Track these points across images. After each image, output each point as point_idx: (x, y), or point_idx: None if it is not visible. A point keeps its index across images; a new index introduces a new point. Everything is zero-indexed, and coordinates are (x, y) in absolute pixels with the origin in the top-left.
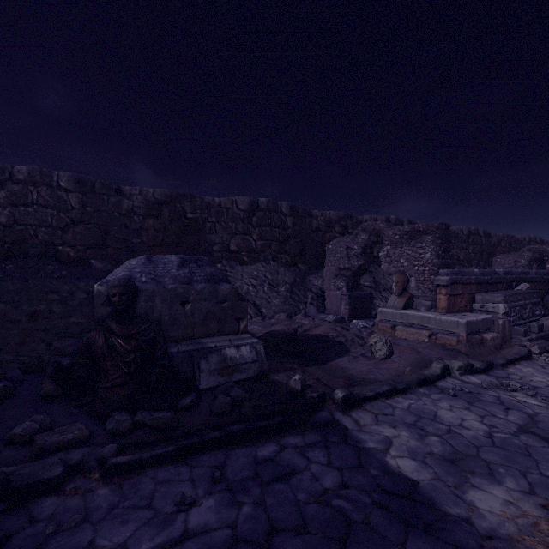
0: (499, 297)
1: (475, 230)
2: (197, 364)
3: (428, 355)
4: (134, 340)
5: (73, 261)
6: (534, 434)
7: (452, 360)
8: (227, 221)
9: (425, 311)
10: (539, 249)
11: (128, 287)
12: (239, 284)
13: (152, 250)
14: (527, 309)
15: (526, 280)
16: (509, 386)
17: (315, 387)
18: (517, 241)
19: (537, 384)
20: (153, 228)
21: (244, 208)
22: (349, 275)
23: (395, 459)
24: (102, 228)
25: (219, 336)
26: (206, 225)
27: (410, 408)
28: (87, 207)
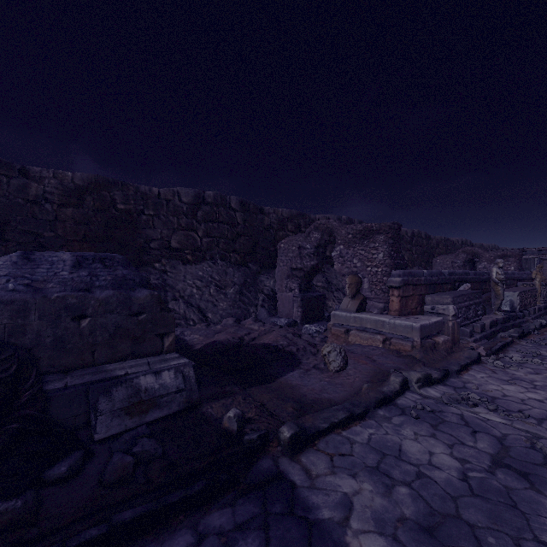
0: (448, 298)
1: (418, 232)
2: (93, 403)
3: (384, 365)
4: None
5: None
6: (510, 468)
7: (410, 371)
8: (168, 215)
9: (378, 315)
10: (472, 251)
11: None
12: (181, 286)
13: (70, 246)
14: (472, 309)
15: (467, 280)
16: (469, 399)
17: (256, 421)
18: (452, 243)
19: (494, 394)
20: (73, 220)
21: (188, 200)
22: (302, 276)
23: (359, 537)
24: None
25: (133, 359)
26: (141, 218)
27: (371, 442)
28: None
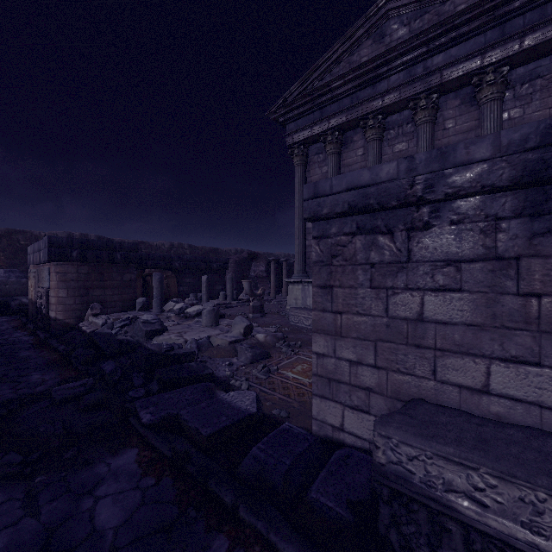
0: None
1: (241, 250)
2: (10, 303)
3: None
4: None
5: None
6: None
7: None
8: None
9: None
10: None
11: None
12: None
13: None
14: None
15: None
16: None
17: None
18: (276, 256)
19: None
20: None
21: None
22: None
23: None
24: None
25: (21, 296)
26: None
27: None
28: None
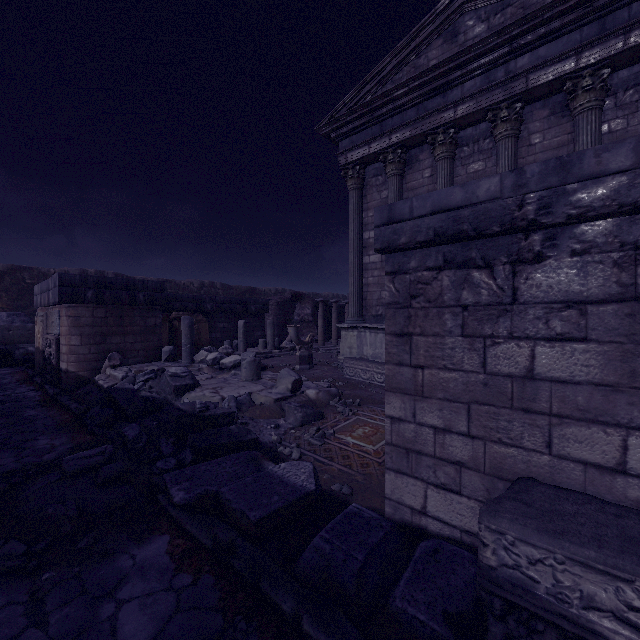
0: None
1: (282, 290)
2: (14, 351)
3: None
4: None
5: None
6: None
7: None
8: None
9: None
10: None
11: None
12: None
13: None
14: None
15: None
16: None
17: None
18: (323, 297)
19: None
20: None
21: None
22: None
23: None
24: None
25: (27, 344)
26: None
27: None
28: None
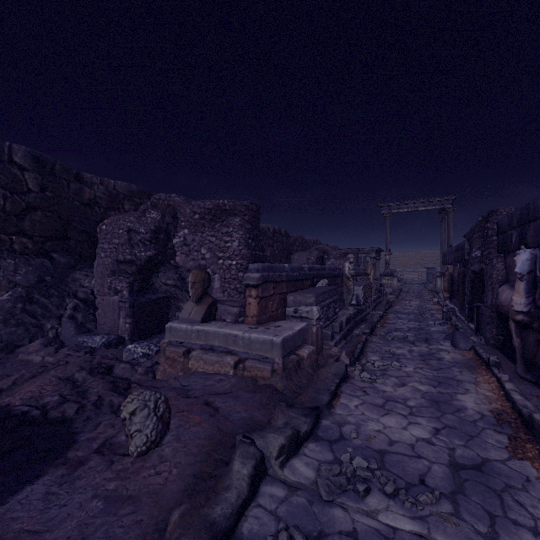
0: (311, 297)
1: (279, 229)
2: None
3: (230, 417)
4: None
5: None
6: None
7: (268, 436)
8: None
9: (230, 325)
10: (323, 248)
11: None
12: None
13: None
14: (331, 307)
15: (323, 275)
16: (355, 472)
17: None
18: (306, 242)
19: (379, 444)
20: None
21: None
22: (134, 272)
23: None
24: None
25: None
26: None
27: None
28: None
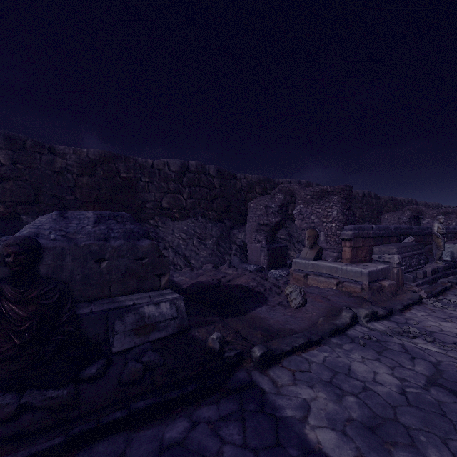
0: (393, 249)
1: (368, 193)
2: (111, 325)
3: (337, 303)
4: (32, 305)
5: (2, 216)
6: (442, 387)
7: (359, 309)
8: (159, 181)
9: (332, 262)
10: (417, 208)
11: (26, 246)
12: (170, 238)
13: (86, 207)
14: (415, 258)
15: (411, 234)
16: (410, 332)
17: (233, 343)
18: (399, 202)
19: (432, 329)
20: (87, 186)
21: (175, 169)
22: (268, 230)
23: (315, 431)
24: (34, 185)
25: (138, 293)
26: (139, 184)
27: (325, 362)
28: (18, 164)
